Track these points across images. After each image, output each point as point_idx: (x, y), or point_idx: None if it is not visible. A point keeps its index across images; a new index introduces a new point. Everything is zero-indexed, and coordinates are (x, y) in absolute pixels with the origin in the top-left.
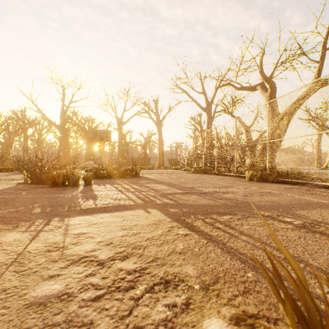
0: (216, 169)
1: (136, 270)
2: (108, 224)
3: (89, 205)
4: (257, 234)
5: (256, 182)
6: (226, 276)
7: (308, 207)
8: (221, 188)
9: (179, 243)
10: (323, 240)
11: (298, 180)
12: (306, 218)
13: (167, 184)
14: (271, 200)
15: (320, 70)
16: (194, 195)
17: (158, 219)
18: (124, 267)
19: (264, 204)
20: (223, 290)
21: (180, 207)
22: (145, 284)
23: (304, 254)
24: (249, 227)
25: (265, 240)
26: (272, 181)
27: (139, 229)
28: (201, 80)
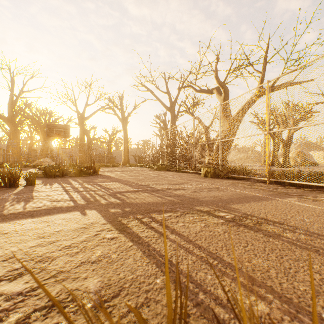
0: (177, 166)
1: (23, 292)
2: (24, 233)
3: (14, 210)
4: (188, 231)
5: (209, 178)
6: (132, 286)
7: (243, 201)
8: (175, 185)
9: (99, 250)
10: (244, 233)
11: (244, 175)
12: (238, 212)
13: (124, 182)
14: (215, 195)
15: (262, 79)
16: (145, 193)
17: (91, 221)
18: (8, 290)
19: (207, 200)
20: (119, 306)
21: (124, 206)
22: (22, 311)
23: (222, 249)
24: (182, 225)
25: (192, 237)
26: (223, 177)
27: (61, 236)
28: (165, 80)
